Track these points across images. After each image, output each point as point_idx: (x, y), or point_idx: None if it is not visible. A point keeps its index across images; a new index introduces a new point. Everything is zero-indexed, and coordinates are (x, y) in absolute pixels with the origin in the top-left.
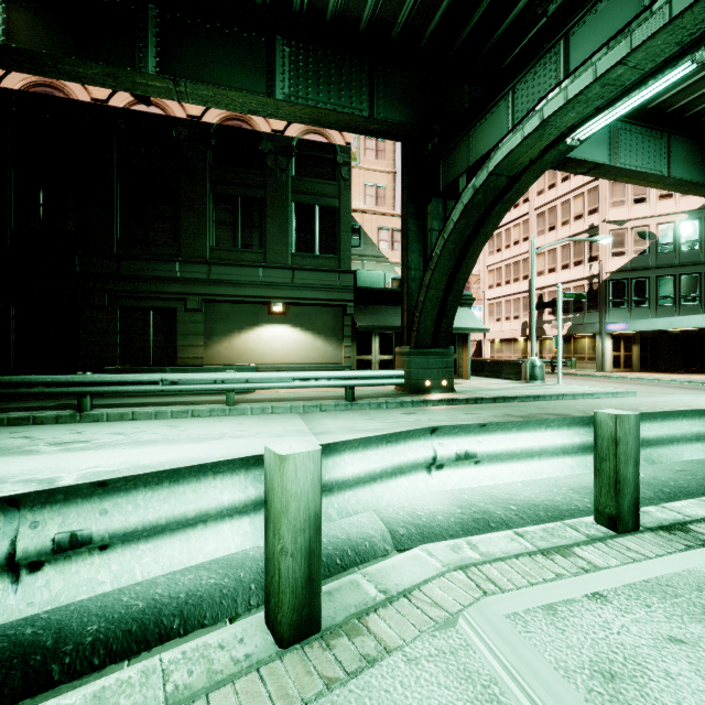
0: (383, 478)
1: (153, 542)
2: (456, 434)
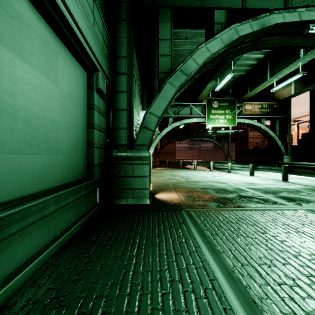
0: (263, 169)
1: (247, 168)
2: (271, 166)
